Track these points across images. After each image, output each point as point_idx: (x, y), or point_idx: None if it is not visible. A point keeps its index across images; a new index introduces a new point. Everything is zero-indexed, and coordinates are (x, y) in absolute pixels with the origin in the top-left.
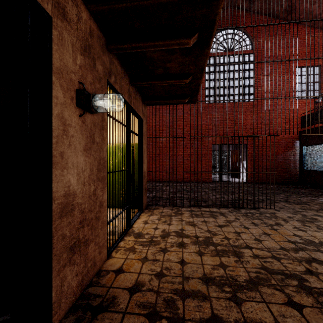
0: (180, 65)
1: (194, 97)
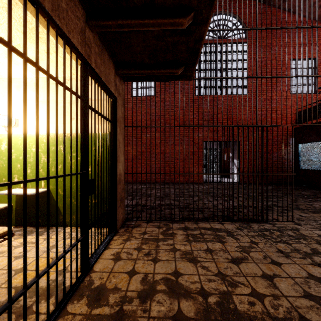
0: None
1: (191, 68)
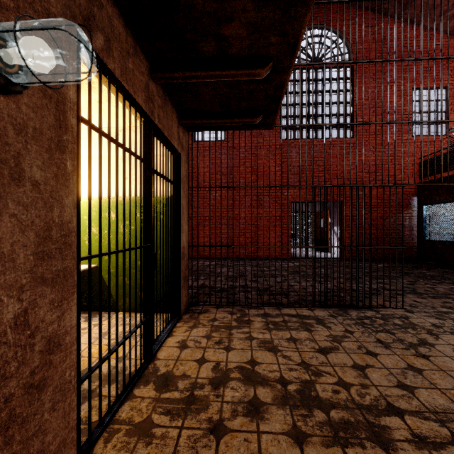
0: (250, 33)
1: (271, 115)
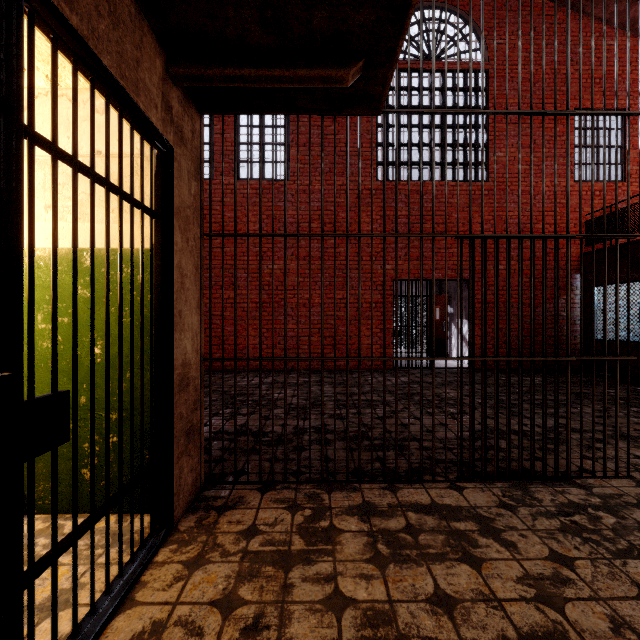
0: None
1: (381, 68)
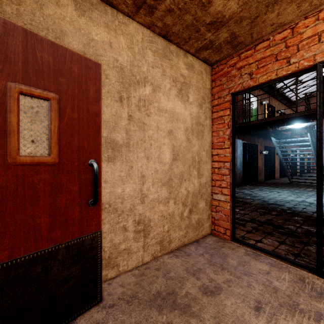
0: None
1: None
